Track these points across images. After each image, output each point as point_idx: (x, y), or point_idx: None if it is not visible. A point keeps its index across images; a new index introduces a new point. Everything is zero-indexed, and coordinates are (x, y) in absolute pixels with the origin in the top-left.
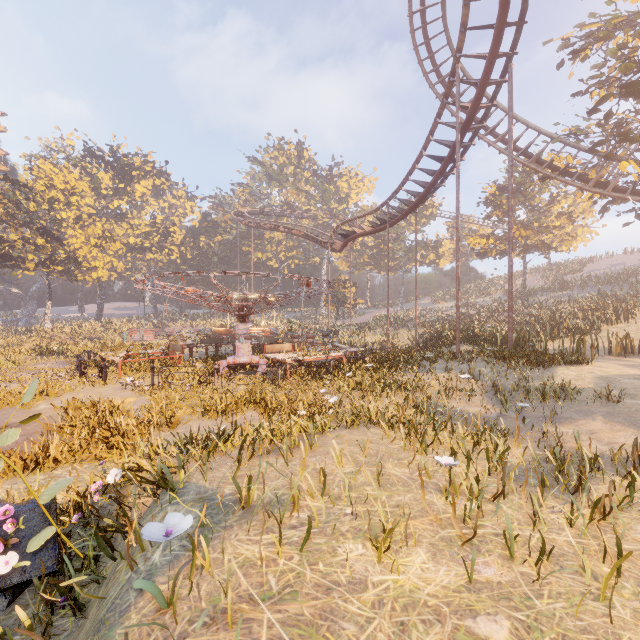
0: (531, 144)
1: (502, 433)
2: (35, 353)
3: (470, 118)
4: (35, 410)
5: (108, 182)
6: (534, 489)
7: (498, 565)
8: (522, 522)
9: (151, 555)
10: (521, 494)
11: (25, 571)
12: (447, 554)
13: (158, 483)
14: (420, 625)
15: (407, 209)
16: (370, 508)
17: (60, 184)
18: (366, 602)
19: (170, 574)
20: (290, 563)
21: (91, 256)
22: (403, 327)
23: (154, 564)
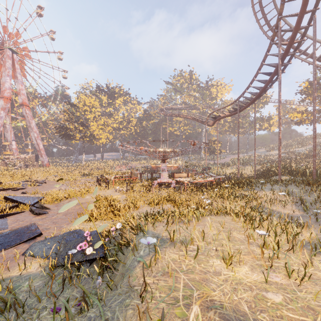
0: None
1: (302, 225)
2: (80, 175)
3: (287, 50)
4: (85, 198)
5: (105, 100)
6: (312, 252)
7: (282, 277)
8: (300, 264)
9: (140, 252)
10: (304, 253)
11: (94, 255)
12: (258, 270)
13: (136, 229)
14: (242, 290)
15: (249, 102)
16: (224, 248)
17: (88, 103)
18: (220, 279)
19: (147, 259)
20: (190, 262)
21: (99, 133)
22: (248, 165)
23: (141, 255)
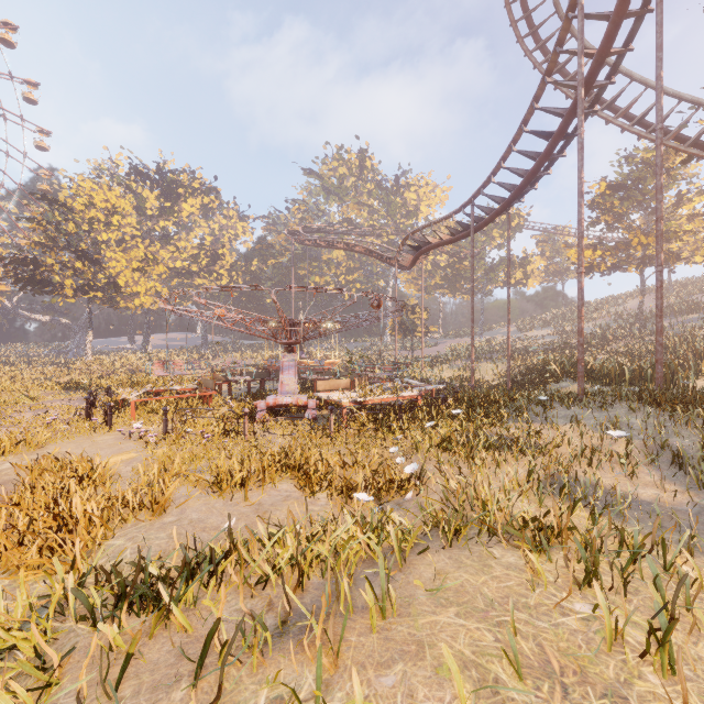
0: (667, 116)
1: None
2: (61, 388)
3: (595, 69)
4: None
5: (154, 202)
6: None
7: None
8: None
9: None
10: None
11: None
12: None
13: None
14: None
15: (498, 208)
16: None
17: (100, 203)
18: None
19: None
20: None
21: (133, 281)
22: (486, 359)
23: None
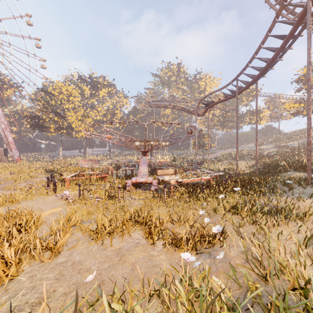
0: None
1: None
2: (45, 171)
3: None
4: None
5: (88, 91)
6: None
7: None
8: None
9: None
10: None
11: None
12: None
13: None
14: None
15: (251, 80)
16: None
17: (65, 91)
18: None
19: None
20: None
21: (78, 125)
22: (240, 159)
23: None
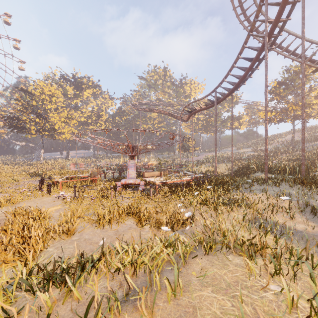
0: (306, 50)
1: None
2: (29, 175)
3: (273, 29)
4: None
5: (71, 91)
6: None
7: None
8: None
9: None
10: None
11: None
12: None
13: None
14: None
15: (227, 93)
16: None
17: (47, 92)
18: None
19: None
20: None
21: (61, 127)
22: (221, 162)
23: None
